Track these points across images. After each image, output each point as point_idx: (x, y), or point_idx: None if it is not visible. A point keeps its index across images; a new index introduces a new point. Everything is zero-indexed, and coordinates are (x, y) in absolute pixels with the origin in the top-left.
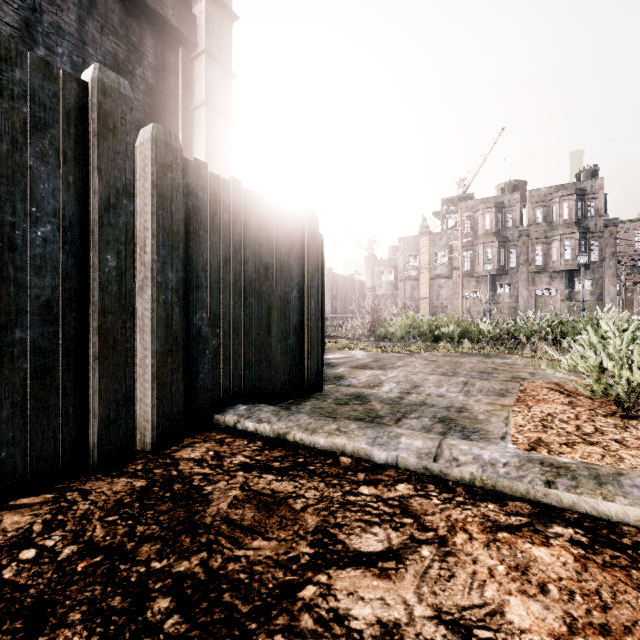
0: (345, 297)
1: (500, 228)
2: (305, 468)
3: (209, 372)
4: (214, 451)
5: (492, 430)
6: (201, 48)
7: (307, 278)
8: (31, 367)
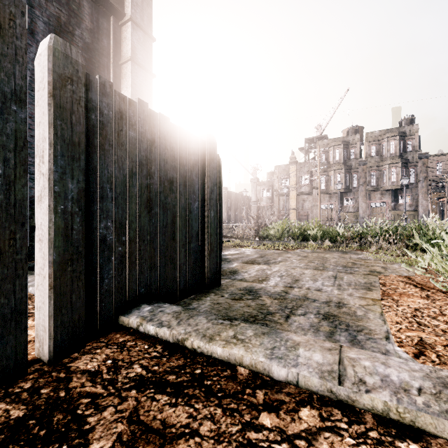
0: (237, 208)
1: (346, 159)
2: (202, 384)
3: (114, 277)
4: (112, 359)
5: (374, 328)
6: (127, 17)
7: (207, 191)
8: None
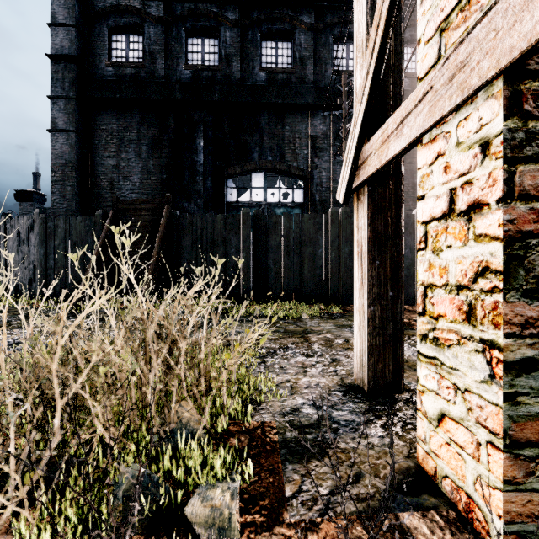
0: None
1: None
2: None
3: None
4: None
5: None
6: None
7: None
8: (405, 279)
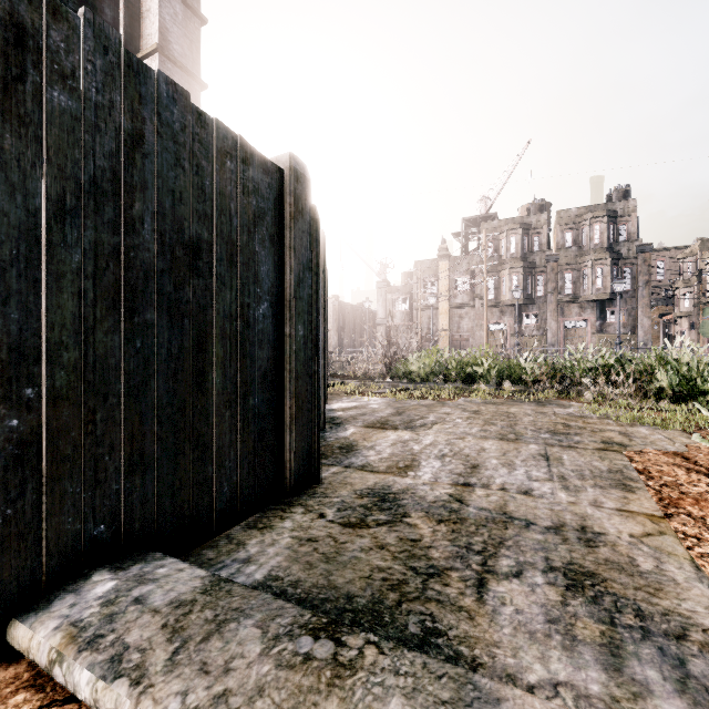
0: (354, 329)
1: (526, 252)
2: None
3: None
4: None
5: None
6: None
7: (289, 282)
8: None
